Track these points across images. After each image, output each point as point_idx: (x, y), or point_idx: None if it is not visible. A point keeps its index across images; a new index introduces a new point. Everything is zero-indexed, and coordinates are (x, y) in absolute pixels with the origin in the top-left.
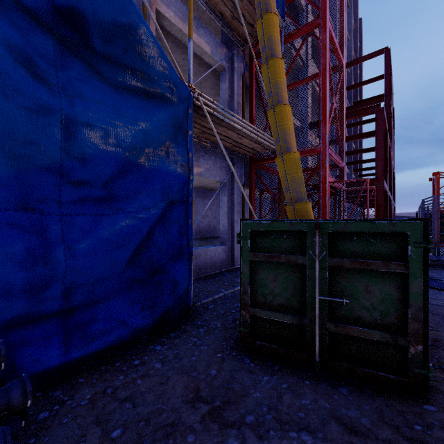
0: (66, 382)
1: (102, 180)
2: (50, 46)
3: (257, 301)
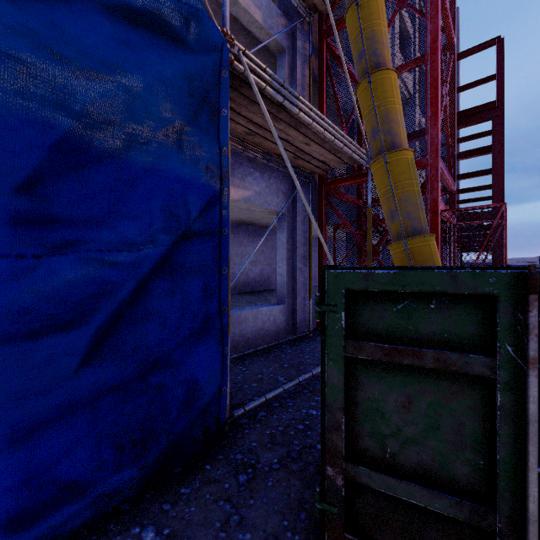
0: None
1: (14, 179)
2: None
3: (360, 448)
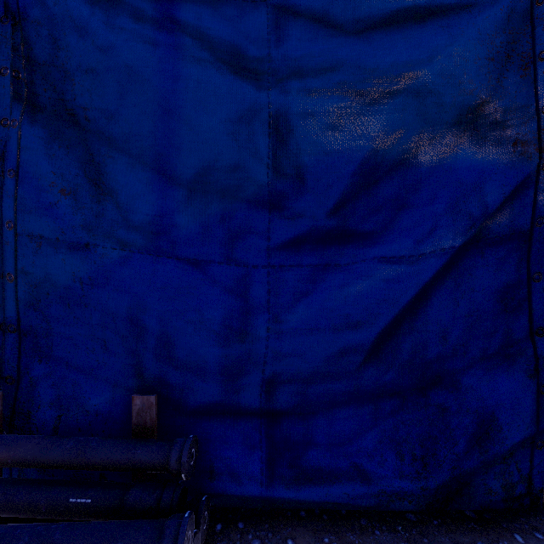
0: (272, 528)
1: (329, 206)
2: (260, 23)
3: None
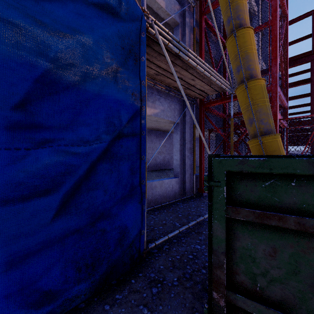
0: None
1: (13, 100)
2: None
3: (237, 281)
